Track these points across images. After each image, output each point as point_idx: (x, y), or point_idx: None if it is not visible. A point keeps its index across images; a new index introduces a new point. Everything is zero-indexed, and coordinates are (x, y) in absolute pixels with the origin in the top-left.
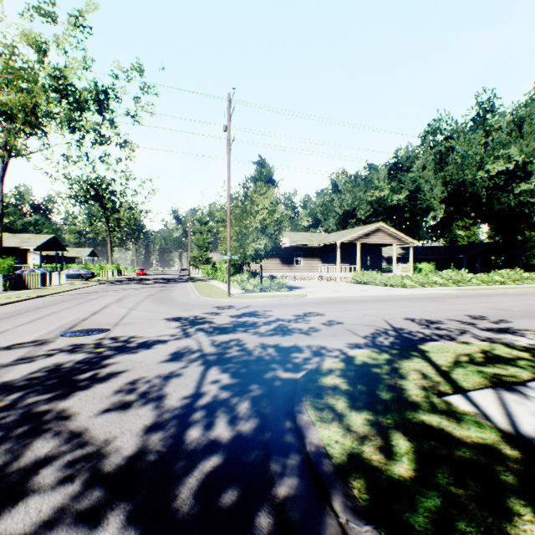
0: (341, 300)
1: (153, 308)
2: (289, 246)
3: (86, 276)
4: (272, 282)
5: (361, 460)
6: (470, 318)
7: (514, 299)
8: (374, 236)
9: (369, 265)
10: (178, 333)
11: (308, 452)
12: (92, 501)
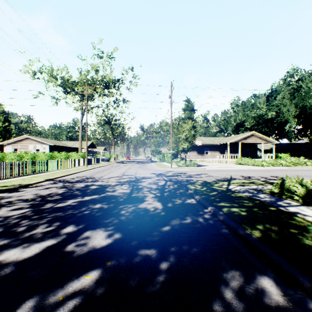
0: (220, 170)
1: (143, 171)
2: (202, 145)
3: (106, 159)
4: (190, 162)
5: (195, 189)
6: (269, 176)
7: None
8: (250, 138)
9: (248, 154)
10: (156, 176)
11: (187, 188)
12: (153, 190)
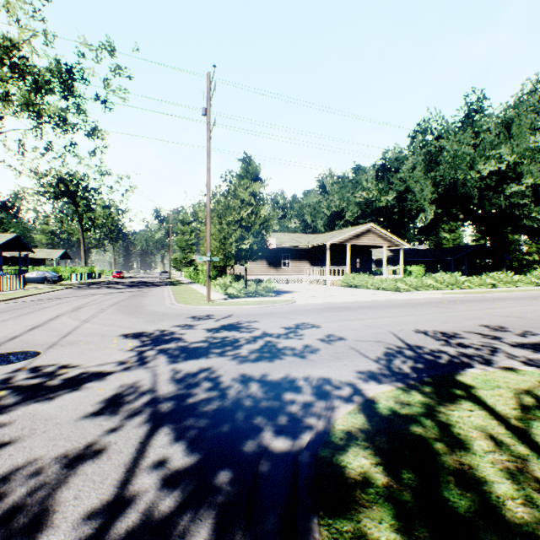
0: (335, 307)
1: (113, 319)
2: (276, 247)
3: (53, 279)
4: (258, 287)
5: None
6: (488, 328)
7: (517, 304)
8: (365, 237)
9: (358, 267)
10: (131, 358)
11: None
12: None
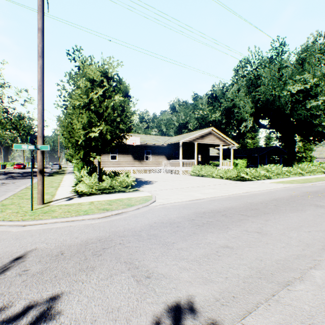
0: (207, 211)
1: None
2: (140, 144)
3: None
4: (113, 181)
5: None
6: None
7: None
8: (208, 137)
9: (200, 161)
10: None
11: None
12: None
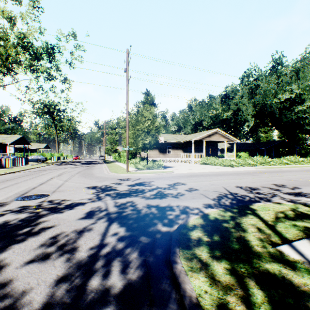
0: (195, 174)
1: (79, 180)
2: (164, 142)
3: (42, 160)
4: (153, 164)
5: None
6: (275, 186)
7: (297, 174)
8: (214, 136)
9: (210, 153)
10: (93, 197)
11: (184, 303)
12: None
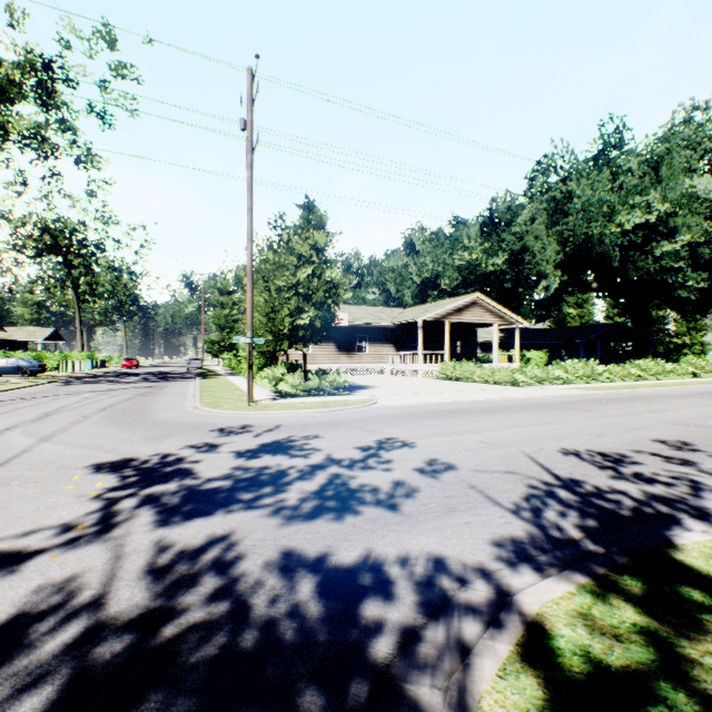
0: (434, 410)
1: (93, 434)
2: (349, 325)
3: (30, 370)
4: (322, 381)
5: None
6: (667, 446)
7: (685, 405)
8: (469, 312)
9: (459, 353)
10: (87, 516)
11: None
12: None
